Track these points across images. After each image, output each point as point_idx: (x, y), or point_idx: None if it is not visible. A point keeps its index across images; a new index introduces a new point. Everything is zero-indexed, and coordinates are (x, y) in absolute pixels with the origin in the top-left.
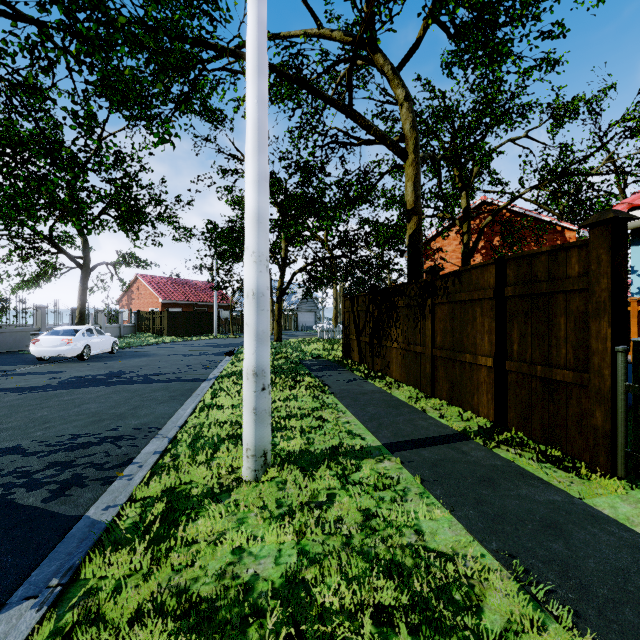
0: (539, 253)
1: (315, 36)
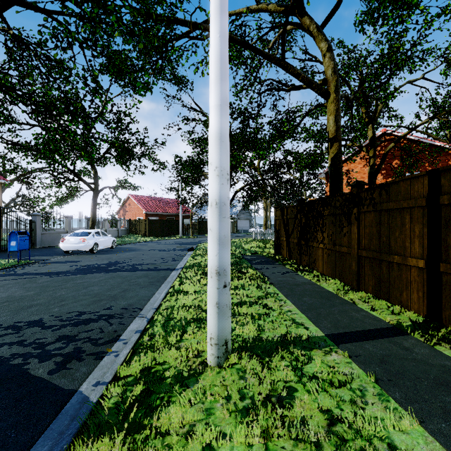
0: None
1: (254, 11)
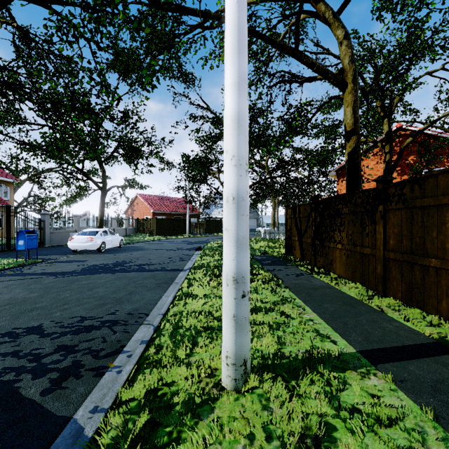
0: None
1: (265, 0)
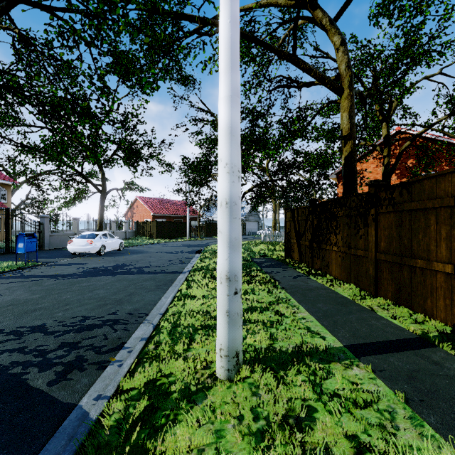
0: None
1: (264, 6)
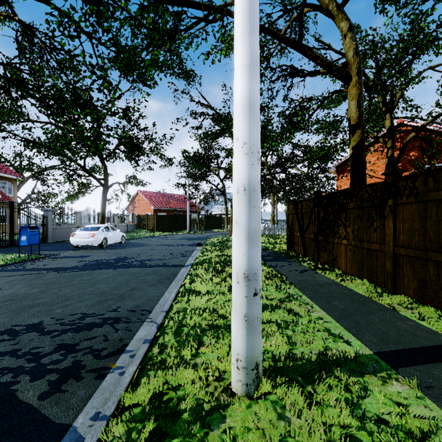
0: None
1: None
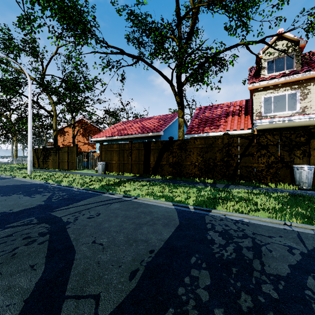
0: (72, 146)
1: (23, 73)
